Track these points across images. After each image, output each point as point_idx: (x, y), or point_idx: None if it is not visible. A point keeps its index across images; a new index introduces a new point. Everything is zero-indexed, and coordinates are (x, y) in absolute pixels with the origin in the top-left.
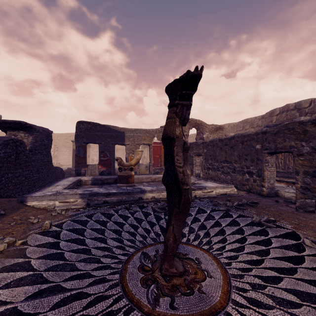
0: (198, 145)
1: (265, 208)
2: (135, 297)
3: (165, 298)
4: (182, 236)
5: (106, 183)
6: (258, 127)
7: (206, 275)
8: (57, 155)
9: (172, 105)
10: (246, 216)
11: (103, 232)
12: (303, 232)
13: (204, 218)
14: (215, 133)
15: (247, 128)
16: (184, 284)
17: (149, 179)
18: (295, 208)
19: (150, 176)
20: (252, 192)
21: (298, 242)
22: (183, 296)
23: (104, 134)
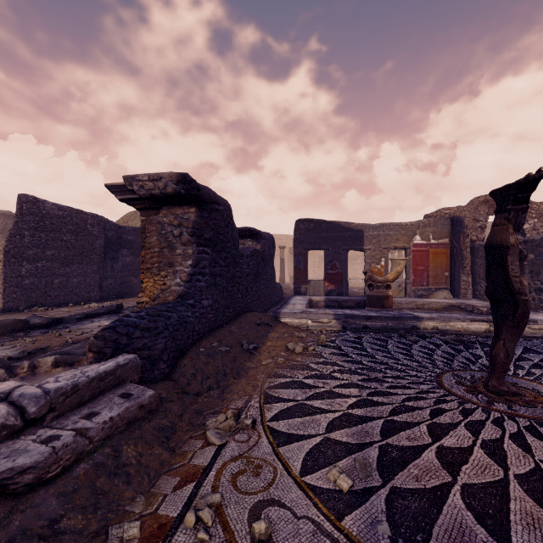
0: None
1: None
2: (464, 397)
3: (499, 404)
4: None
5: (344, 306)
6: None
7: None
8: None
9: (502, 211)
10: None
11: (390, 353)
12: None
13: (539, 359)
14: None
15: None
16: (521, 401)
17: (412, 304)
18: None
19: (414, 300)
20: None
21: None
22: (522, 407)
23: (333, 235)
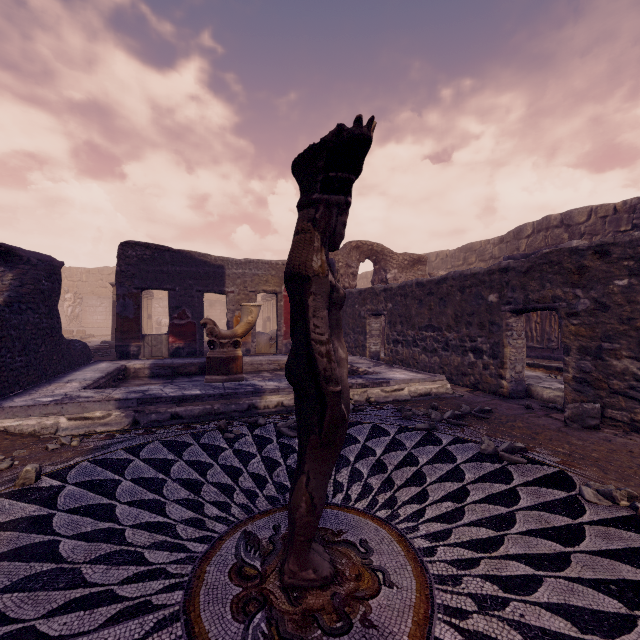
0: (376, 295)
1: (507, 422)
2: None
3: None
4: (336, 490)
5: (182, 374)
6: (493, 260)
7: (381, 582)
8: (79, 314)
9: (306, 203)
10: (468, 441)
11: (161, 487)
12: (581, 472)
13: (384, 447)
14: (409, 271)
15: (472, 262)
16: (332, 607)
17: (275, 364)
18: (563, 420)
19: (278, 358)
20: (481, 390)
21: (571, 493)
22: (327, 638)
23: (181, 270)
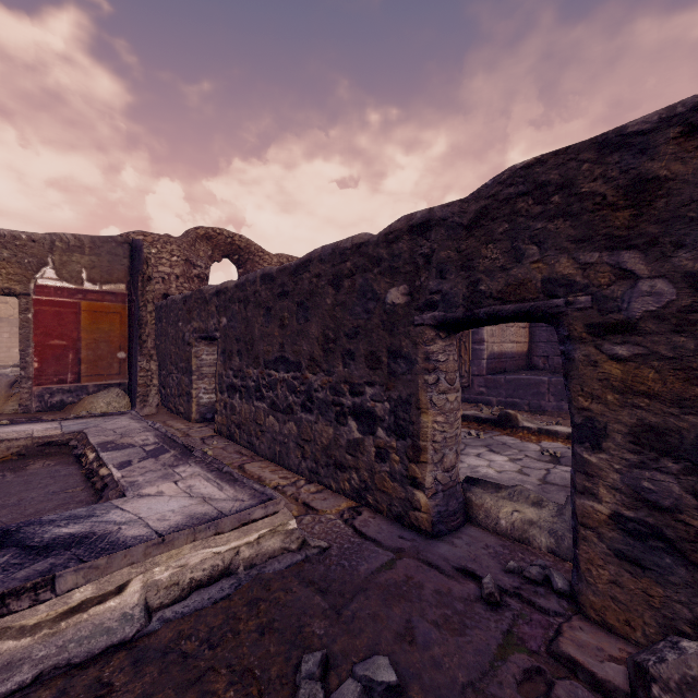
0: (206, 303)
1: None
2: None
3: None
4: None
5: None
6: None
7: None
8: None
9: None
10: None
11: None
12: None
13: None
14: None
15: None
16: None
17: None
18: (622, 694)
19: None
20: (373, 506)
21: None
22: None
23: None
